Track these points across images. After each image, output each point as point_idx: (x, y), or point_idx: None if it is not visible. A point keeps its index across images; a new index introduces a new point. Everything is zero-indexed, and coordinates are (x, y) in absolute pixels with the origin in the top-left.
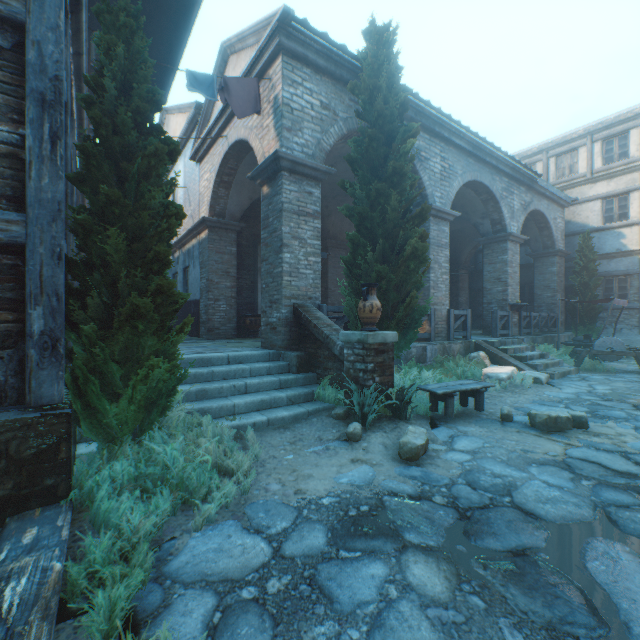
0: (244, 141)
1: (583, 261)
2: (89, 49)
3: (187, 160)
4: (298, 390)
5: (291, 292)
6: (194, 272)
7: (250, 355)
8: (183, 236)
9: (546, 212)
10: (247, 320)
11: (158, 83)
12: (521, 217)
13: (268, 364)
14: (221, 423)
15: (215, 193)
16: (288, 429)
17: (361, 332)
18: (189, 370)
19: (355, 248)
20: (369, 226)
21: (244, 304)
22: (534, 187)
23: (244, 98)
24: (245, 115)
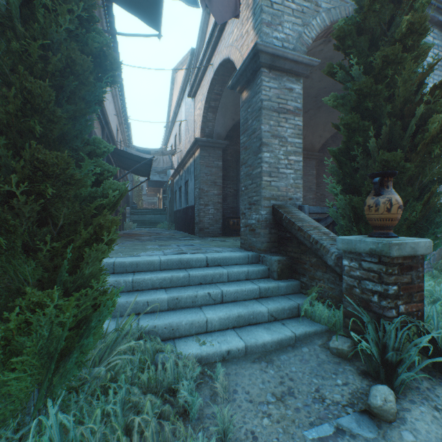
0: (226, 61)
1: None
2: (103, 2)
3: (187, 100)
4: (280, 302)
5: (270, 193)
6: (191, 184)
7: (228, 257)
8: (183, 157)
9: None
10: (230, 221)
11: (152, 16)
12: None
13: (246, 268)
14: (188, 348)
15: (204, 117)
16: (271, 363)
17: (376, 239)
18: (166, 273)
19: (350, 135)
20: (370, 105)
21: (228, 208)
22: None
23: (223, 3)
24: (224, 20)
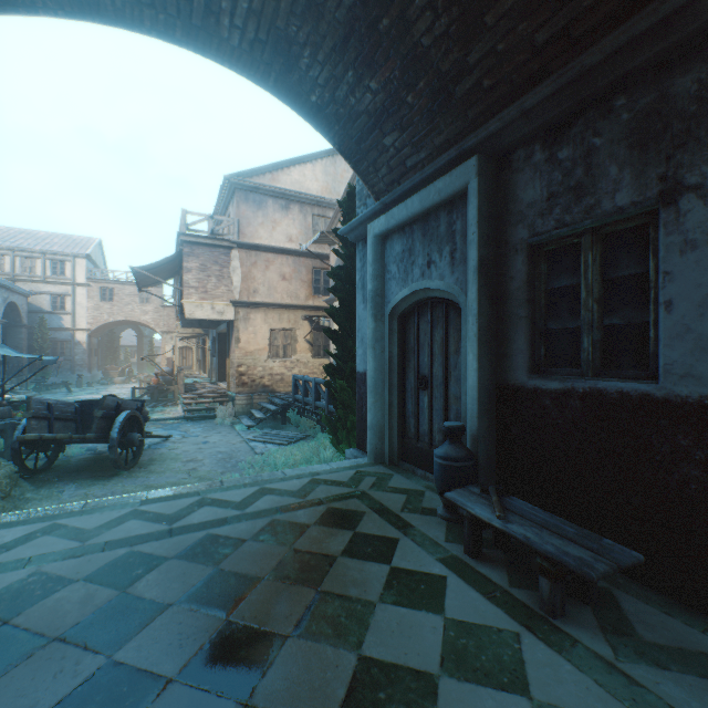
0: None
1: (42, 333)
2: None
3: None
4: None
5: None
6: None
7: None
8: None
9: (19, 302)
10: None
11: None
12: (4, 307)
13: None
14: None
15: None
16: None
17: None
18: None
19: None
20: None
21: None
22: (12, 289)
23: None
24: None
